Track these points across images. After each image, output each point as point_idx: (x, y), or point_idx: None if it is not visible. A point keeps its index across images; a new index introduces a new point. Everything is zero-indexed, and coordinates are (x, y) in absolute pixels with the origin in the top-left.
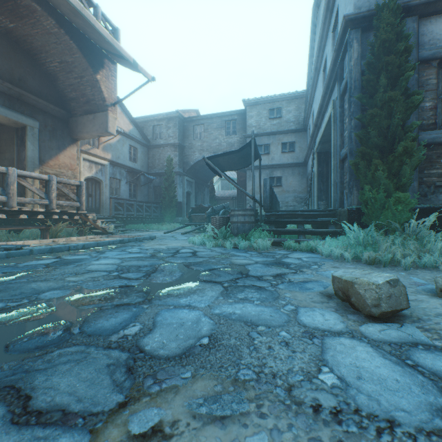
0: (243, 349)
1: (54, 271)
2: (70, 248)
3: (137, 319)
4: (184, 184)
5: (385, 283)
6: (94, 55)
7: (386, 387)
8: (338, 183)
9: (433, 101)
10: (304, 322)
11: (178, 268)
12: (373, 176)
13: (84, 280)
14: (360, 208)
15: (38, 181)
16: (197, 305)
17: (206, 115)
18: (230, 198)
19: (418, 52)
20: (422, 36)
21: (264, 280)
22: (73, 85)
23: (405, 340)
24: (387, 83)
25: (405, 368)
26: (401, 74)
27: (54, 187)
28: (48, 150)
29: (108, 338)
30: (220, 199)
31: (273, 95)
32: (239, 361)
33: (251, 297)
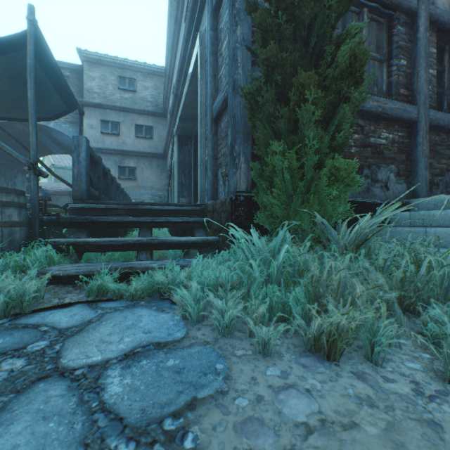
0: None
1: None
2: None
3: None
4: None
5: None
6: None
7: None
8: (209, 158)
9: None
10: None
11: None
12: (291, 118)
13: None
14: (251, 196)
15: None
16: None
17: None
18: (66, 193)
19: None
20: None
21: None
22: None
23: None
24: None
25: None
26: None
27: None
28: None
29: None
30: (52, 194)
31: (125, 59)
32: None
33: None
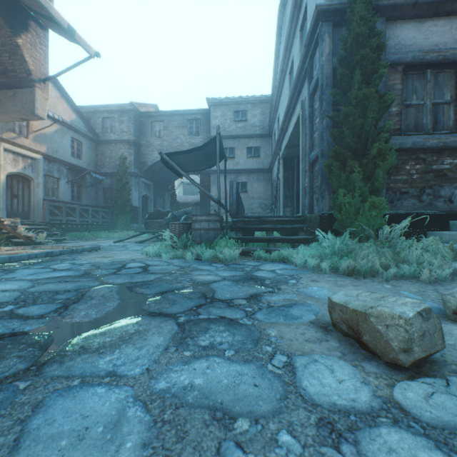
0: None
1: None
2: None
3: None
4: (140, 186)
5: (416, 316)
6: (14, 12)
7: None
8: (307, 187)
9: (399, 106)
10: (311, 393)
11: (116, 293)
12: (347, 179)
13: None
14: (332, 213)
15: None
16: (128, 372)
17: (166, 111)
18: (193, 204)
19: (385, 55)
20: (389, 40)
21: (235, 305)
22: None
23: None
24: (361, 80)
25: None
26: (375, 71)
27: None
28: None
29: None
30: (182, 205)
31: (239, 97)
32: None
33: (220, 342)
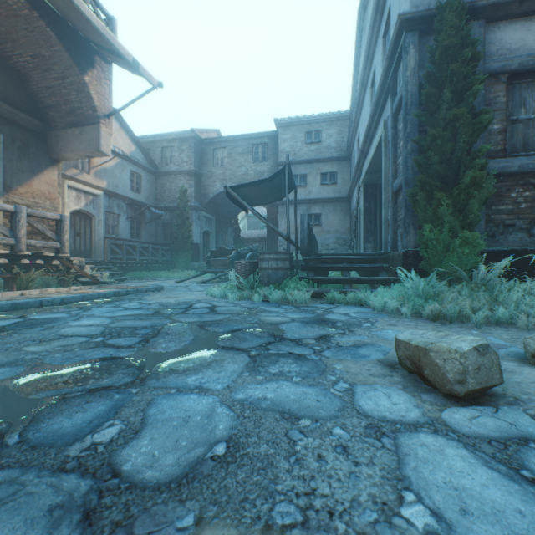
0: (279, 462)
1: (9, 336)
2: (43, 303)
3: (118, 413)
4: (201, 221)
5: (471, 350)
6: (81, 50)
7: (509, 528)
8: (390, 220)
9: (502, 123)
10: (365, 409)
11: (189, 330)
12: (434, 211)
13: (51, 350)
14: (417, 251)
15: (2, 214)
16: (212, 387)
17: (229, 137)
18: (259, 239)
19: (485, 64)
20: (489, 45)
21: (304, 344)
22: (52, 88)
23: (508, 433)
24: (451, 97)
25: (524, 486)
26: (468, 87)
27: (24, 221)
28: (17, 173)
29: (65, 450)
30: (247, 241)
31: (311, 115)
32: (274, 487)
33: (288, 371)
